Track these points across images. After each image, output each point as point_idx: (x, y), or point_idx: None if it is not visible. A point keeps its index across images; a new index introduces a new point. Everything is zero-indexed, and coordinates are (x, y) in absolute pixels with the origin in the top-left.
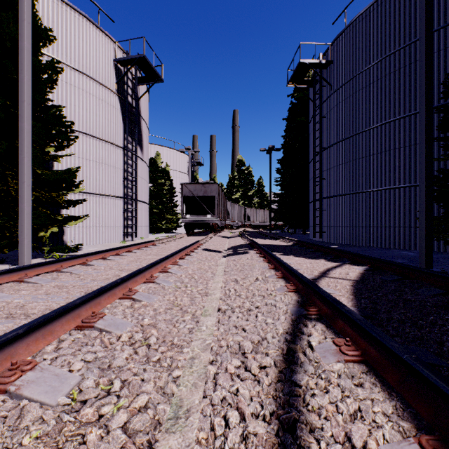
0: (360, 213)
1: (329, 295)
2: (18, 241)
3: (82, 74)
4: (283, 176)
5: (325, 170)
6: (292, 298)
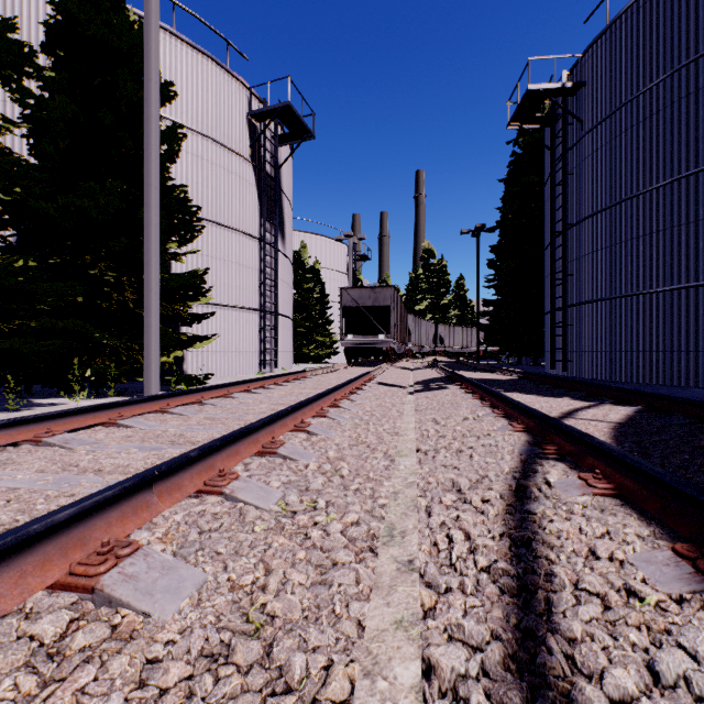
0: (633, 329)
1: (574, 428)
2: (141, 367)
3: (206, 139)
4: (499, 272)
5: (572, 260)
6: (521, 438)
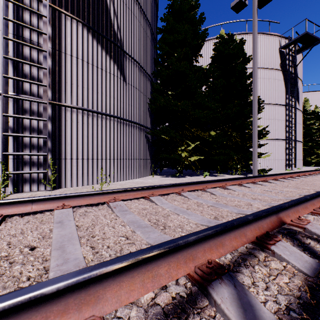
0: None
1: None
2: (247, 165)
3: (259, 69)
4: None
5: None
6: None
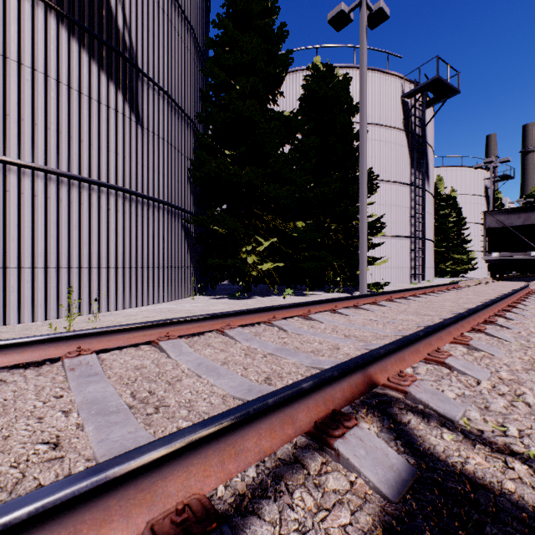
0: None
1: None
2: (353, 277)
3: (374, 126)
4: None
5: None
6: None
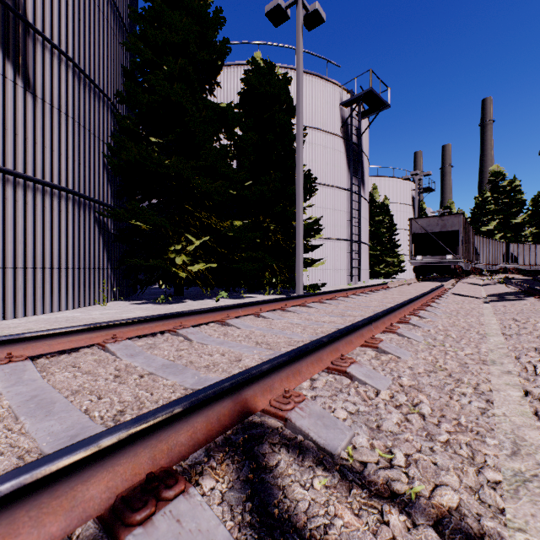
0: None
1: None
2: (290, 278)
3: (314, 130)
4: None
5: None
6: None
